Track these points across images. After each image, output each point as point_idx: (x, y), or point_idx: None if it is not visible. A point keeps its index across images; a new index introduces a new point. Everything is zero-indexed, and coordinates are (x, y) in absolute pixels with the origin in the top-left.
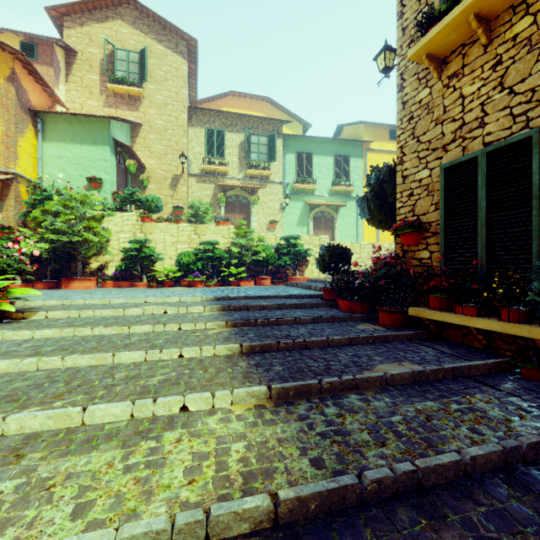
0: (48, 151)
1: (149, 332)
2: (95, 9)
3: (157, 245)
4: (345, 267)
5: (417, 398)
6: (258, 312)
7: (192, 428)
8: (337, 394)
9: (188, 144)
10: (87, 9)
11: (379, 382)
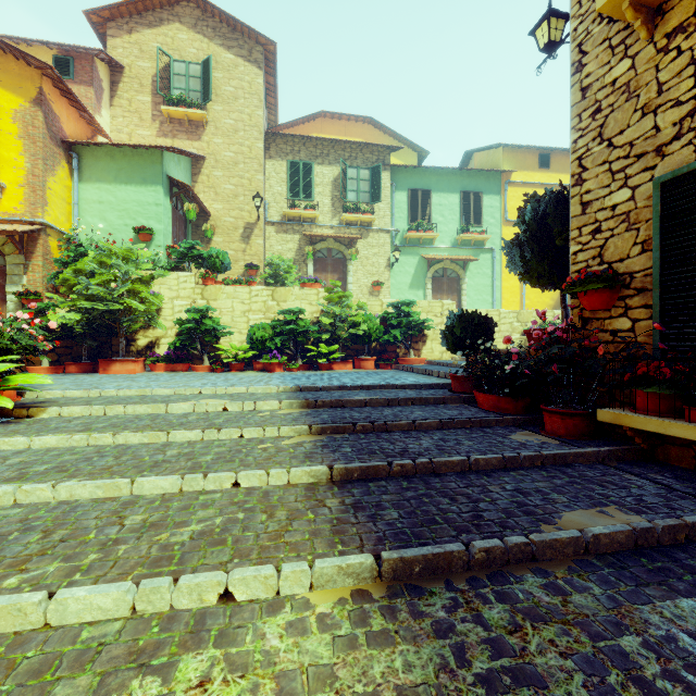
0: (86, 194)
1: (196, 441)
2: (147, 11)
3: (223, 316)
4: (487, 345)
5: (654, 589)
6: (358, 411)
7: (235, 646)
8: (500, 571)
9: (265, 183)
10: (136, 11)
11: (572, 549)
